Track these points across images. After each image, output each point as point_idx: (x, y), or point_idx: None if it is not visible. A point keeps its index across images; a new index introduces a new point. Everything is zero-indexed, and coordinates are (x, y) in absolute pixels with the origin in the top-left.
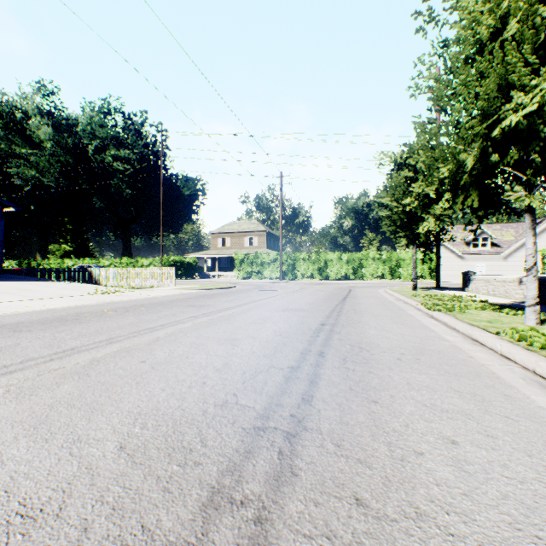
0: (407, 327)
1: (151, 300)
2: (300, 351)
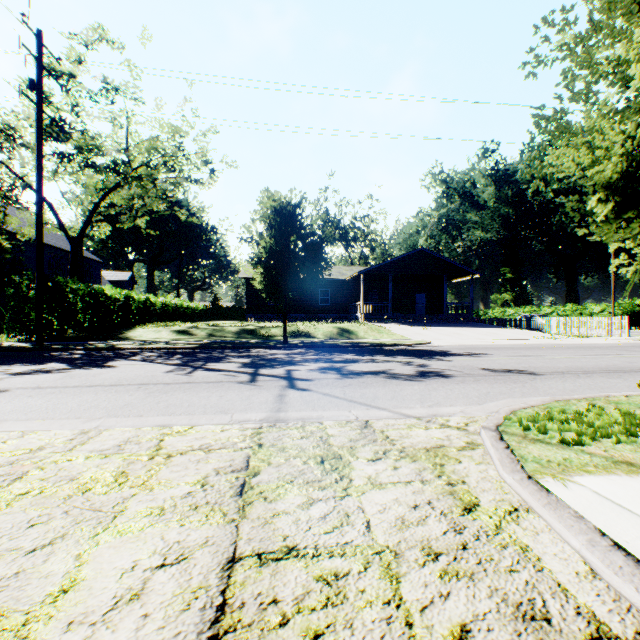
0: None
1: (589, 345)
2: None
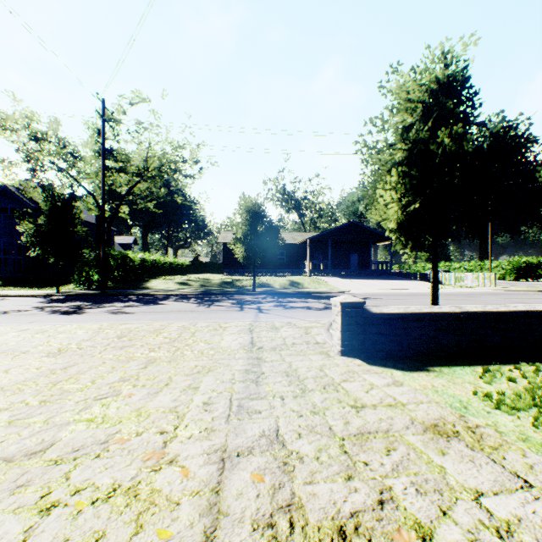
0: None
1: (453, 293)
2: None
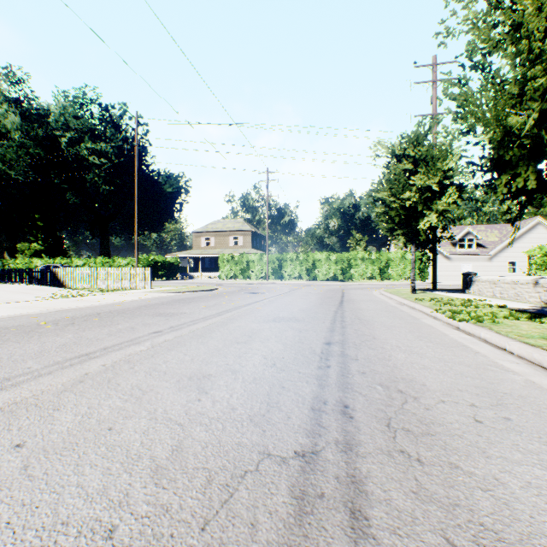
0: (439, 346)
1: (113, 307)
2: (309, 402)
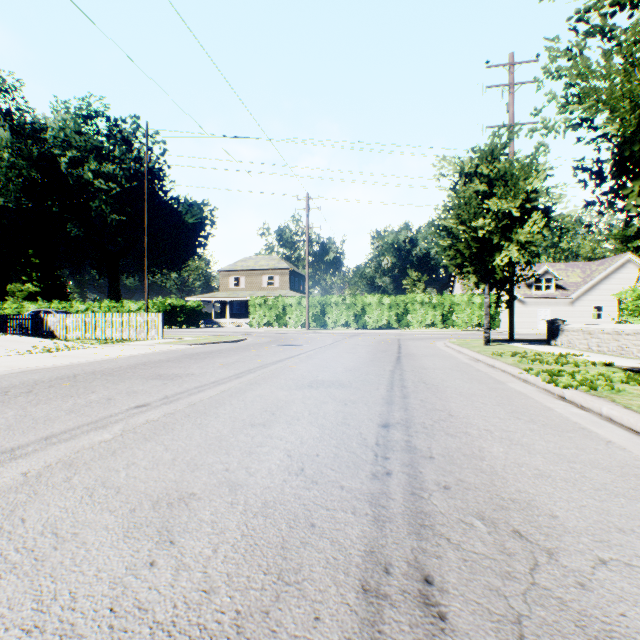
0: (549, 429)
1: (101, 365)
2: (358, 569)
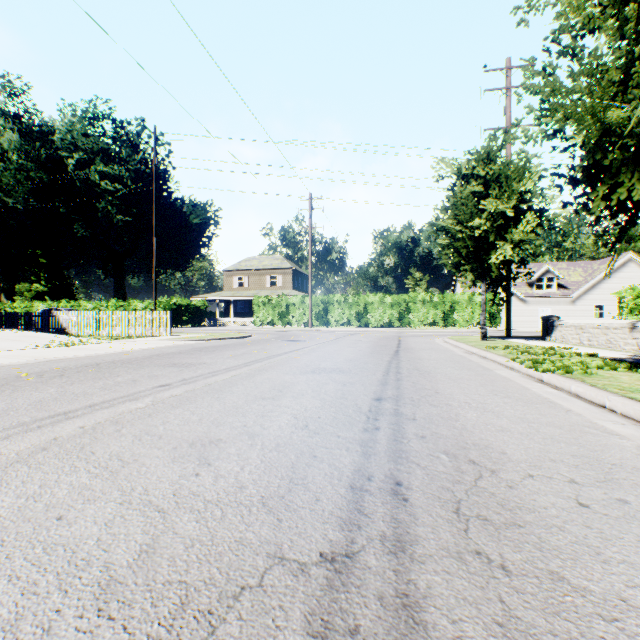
0: (520, 402)
1: (118, 356)
2: (348, 478)
